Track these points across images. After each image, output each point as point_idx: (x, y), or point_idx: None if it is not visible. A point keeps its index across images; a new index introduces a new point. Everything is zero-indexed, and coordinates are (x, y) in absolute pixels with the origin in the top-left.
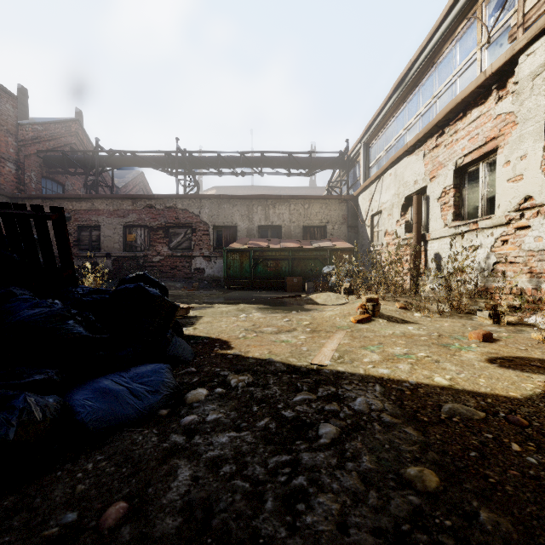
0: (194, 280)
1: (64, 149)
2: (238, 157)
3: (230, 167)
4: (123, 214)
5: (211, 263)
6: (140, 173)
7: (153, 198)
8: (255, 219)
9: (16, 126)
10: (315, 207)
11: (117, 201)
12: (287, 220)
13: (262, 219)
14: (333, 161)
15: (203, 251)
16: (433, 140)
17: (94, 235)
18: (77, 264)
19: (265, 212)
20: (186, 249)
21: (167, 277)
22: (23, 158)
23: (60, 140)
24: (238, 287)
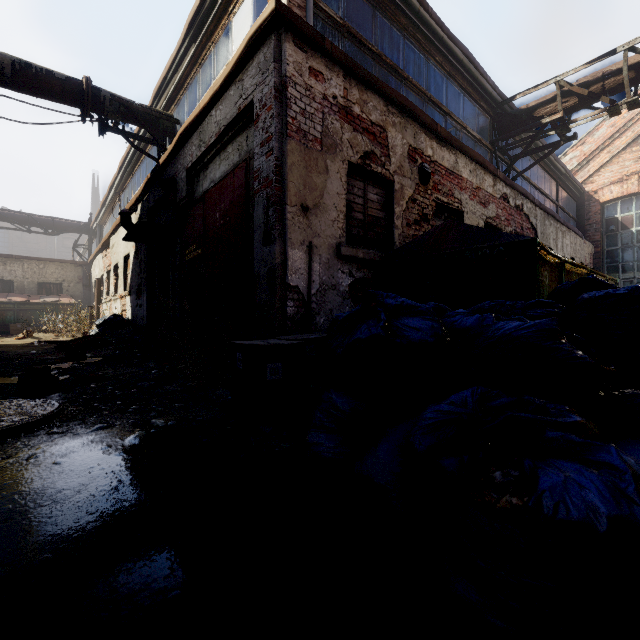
0: None
1: None
2: None
3: None
4: None
5: None
6: None
7: None
8: None
9: None
10: (51, 268)
11: None
12: (20, 276)
13: None
14: (78, 227)
15: None
16: (105, 252)
17: None
18: None
19: None
20: None
21: None
22: None
23: None
24: None
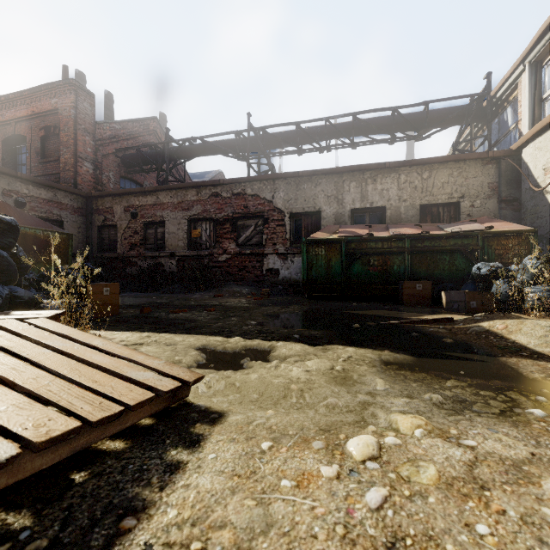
0: (266, 284)
1: (142, 148)
2: (322, 126)
3: (312, 141)
4: (187, 206)
5: (287, 262)
6: (220, 172)
7: (219, 185)
8: (346, 200)
9: (94, 125)
10: (440, 175)
11: (181, 192)
12: (394, 198)
13: (357, 199)
14: (462, 111)
15: (276, 247)
16: None
17: (160, 232)
18: (143, 265)
19: (360, 189)
20: (256, 246)
21: (234, 280)
22: (101, 158)
23: (139, 139)
24: (324, 295)
